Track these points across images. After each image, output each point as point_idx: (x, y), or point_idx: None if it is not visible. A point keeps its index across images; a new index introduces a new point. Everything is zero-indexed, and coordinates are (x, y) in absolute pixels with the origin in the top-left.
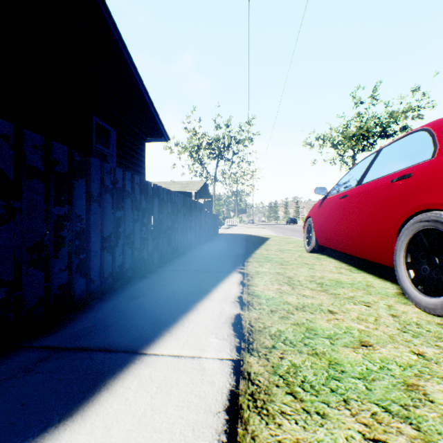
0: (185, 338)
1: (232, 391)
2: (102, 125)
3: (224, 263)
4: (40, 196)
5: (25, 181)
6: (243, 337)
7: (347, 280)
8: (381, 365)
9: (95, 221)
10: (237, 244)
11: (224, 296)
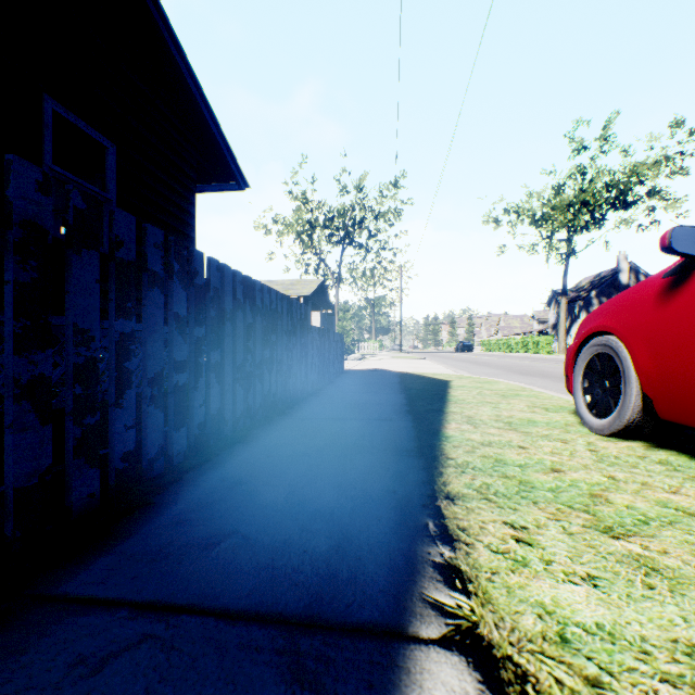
0: None
1: None
2: (75, 124)
3: (361, 508)
4: None
5: None
6: None
7: None
8: None
9: None
10: (387, 400)
11: None
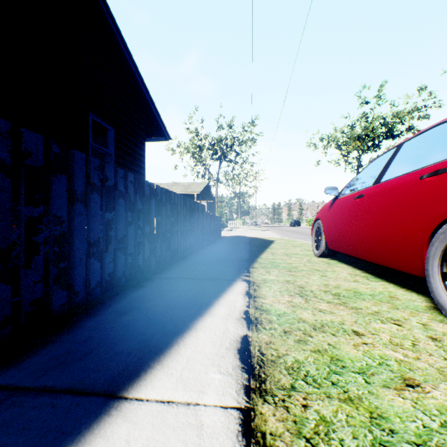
0: (179, 372)
1: None
2: (99, 123)
3: (227, 269)
4: (5, 193)
5: None
6: (252, 371)
7: (367, 290)
8: (442, 419)
9: (80, 223)
10: (241, 248)
11: (228, 311)
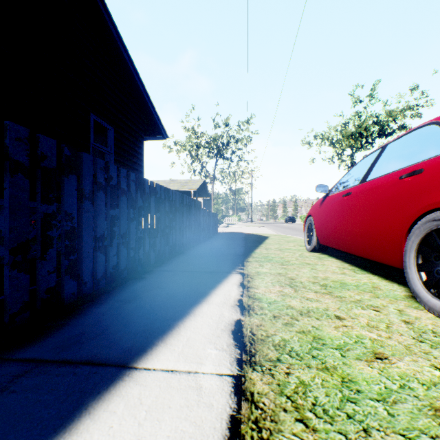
0: (180, 348)
1: (233, 417)
2: (100, 123)
3: (223, 263)
4: (25, 193)
5: (7, 177)
6: (244, 347)
7: (352, 282)
8: (401, 382)
9: (87, 219)
10: (236, 243)
11: (223, 299)
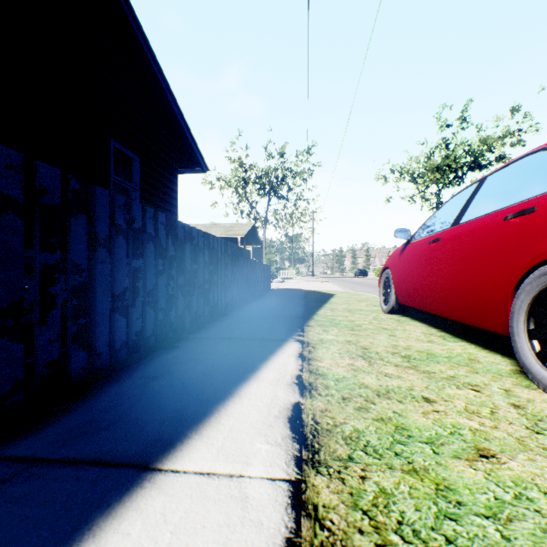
0: (220, 442)
1: (290, 541)
2: (122, 151)
3: (277, 327)
4: (18, 237)
5: None
6: (304, 441)
7: (442, 352)
8: (516, 491)
9: (102, 272)
10: (294, 302)
11: (277, 375)
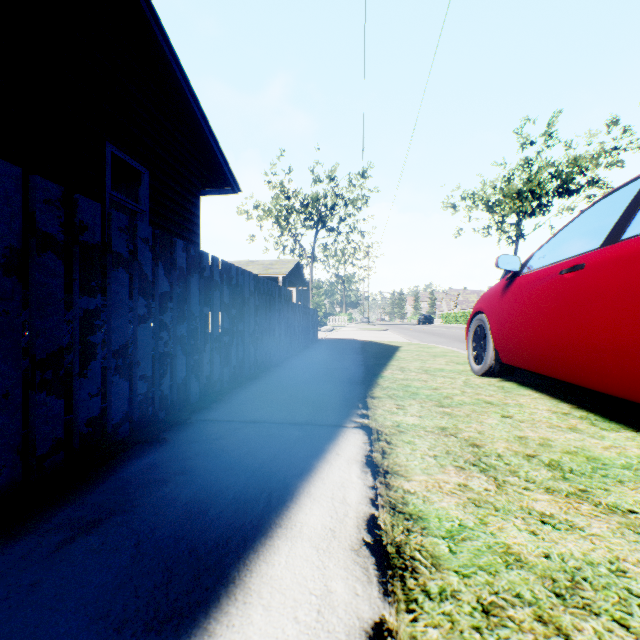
0: None
1: None
2: (124, 159)
3: (328, 400)
4: None
5: None
6: None
7: (611, 454)
8: None
9: (2, 318)
10: (349, 358)
11: (330, 519)
